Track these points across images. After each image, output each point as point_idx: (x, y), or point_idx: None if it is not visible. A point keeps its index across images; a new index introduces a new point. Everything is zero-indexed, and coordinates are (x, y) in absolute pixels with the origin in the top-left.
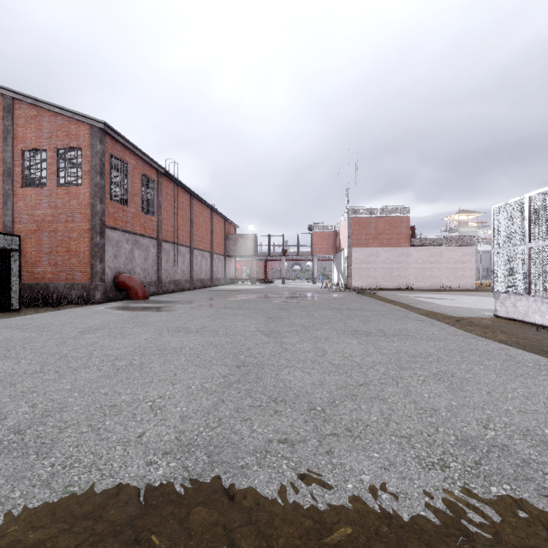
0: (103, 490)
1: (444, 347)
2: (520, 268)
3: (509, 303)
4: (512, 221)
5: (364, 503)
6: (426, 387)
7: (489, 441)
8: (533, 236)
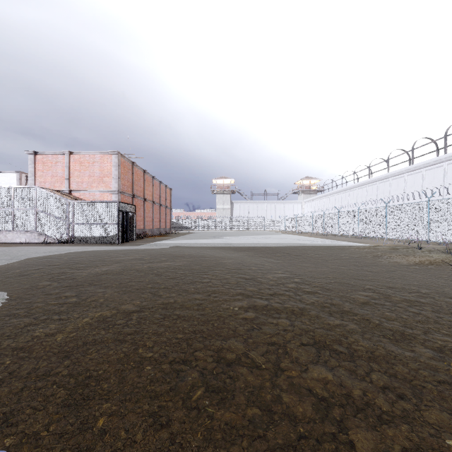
0: (1, 262)
1: (3, 249)
2: (9, 219)
3: (3, 235)
4: (4, 196)
5: (43, 255)
6: (22, 252)
7: (48, 252)
8: (16, 205)
